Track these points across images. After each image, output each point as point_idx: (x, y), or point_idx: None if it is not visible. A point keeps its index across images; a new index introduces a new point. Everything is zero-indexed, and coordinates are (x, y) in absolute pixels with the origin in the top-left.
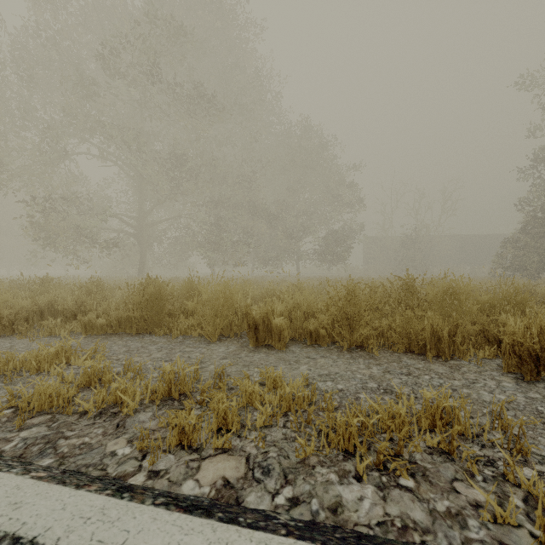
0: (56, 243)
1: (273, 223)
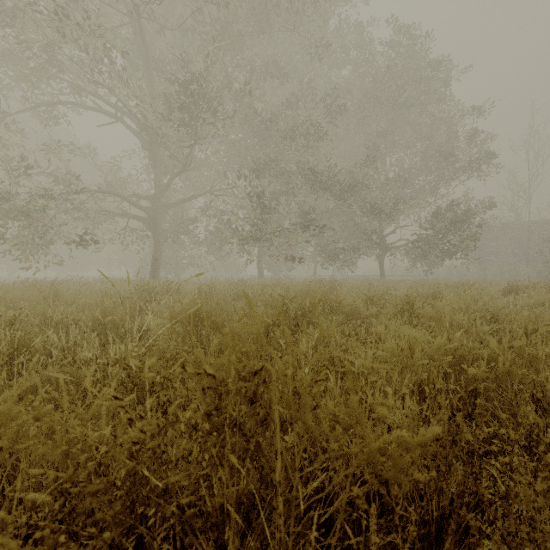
0: (4, 226)
1: (347, 196)
